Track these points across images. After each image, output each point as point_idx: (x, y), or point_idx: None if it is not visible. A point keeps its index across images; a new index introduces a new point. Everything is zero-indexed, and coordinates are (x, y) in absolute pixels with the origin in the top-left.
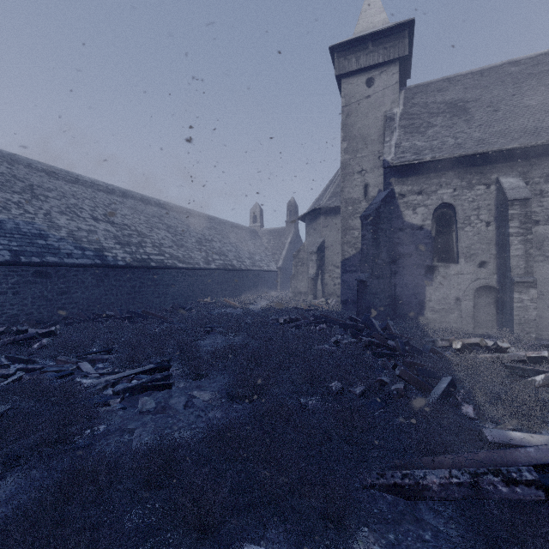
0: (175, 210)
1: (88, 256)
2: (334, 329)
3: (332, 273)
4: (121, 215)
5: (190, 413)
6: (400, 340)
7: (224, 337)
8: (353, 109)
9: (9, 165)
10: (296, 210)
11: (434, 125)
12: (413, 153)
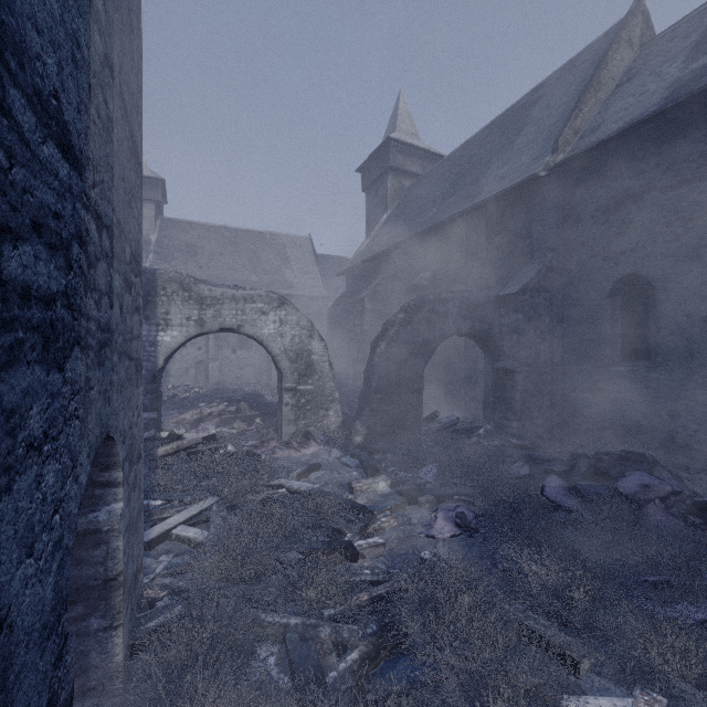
0: None
1: None
2: None
3: None
4: None
5: None
6: None
7: None
8: None
9: None
10: None
11: (177, 259)
12: None
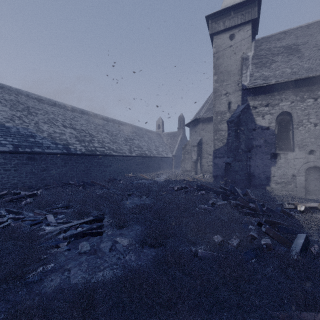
0: (112, 121)
1: (59, 148)
2: (210, 194)
3: (207, 158)
4: (80, 124)
5: (112, 256)
6: (258, 204)
7: (139, 198)
8: (221, 54)
9: (16, 96)
10: (183, 121)
11: (276, 61)
12: (262, 79)
